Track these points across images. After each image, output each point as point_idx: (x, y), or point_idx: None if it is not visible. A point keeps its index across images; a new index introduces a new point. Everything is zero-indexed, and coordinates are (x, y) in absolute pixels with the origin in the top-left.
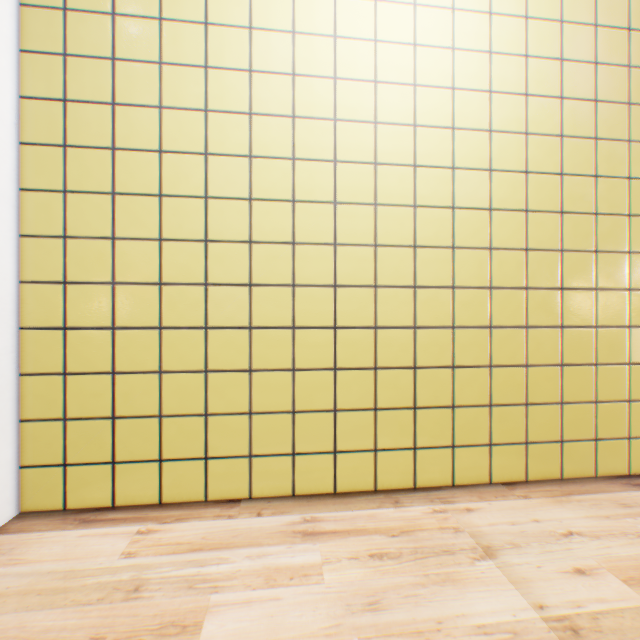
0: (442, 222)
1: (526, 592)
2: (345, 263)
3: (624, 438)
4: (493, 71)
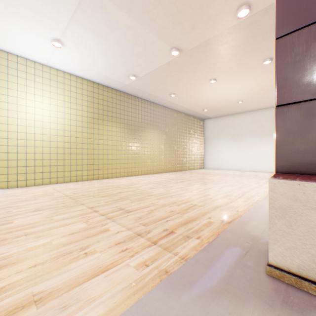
0: (49, 143)
1: (52, 187)
2: (29, 149)
3: (82, 176)
4: (58, 120)
